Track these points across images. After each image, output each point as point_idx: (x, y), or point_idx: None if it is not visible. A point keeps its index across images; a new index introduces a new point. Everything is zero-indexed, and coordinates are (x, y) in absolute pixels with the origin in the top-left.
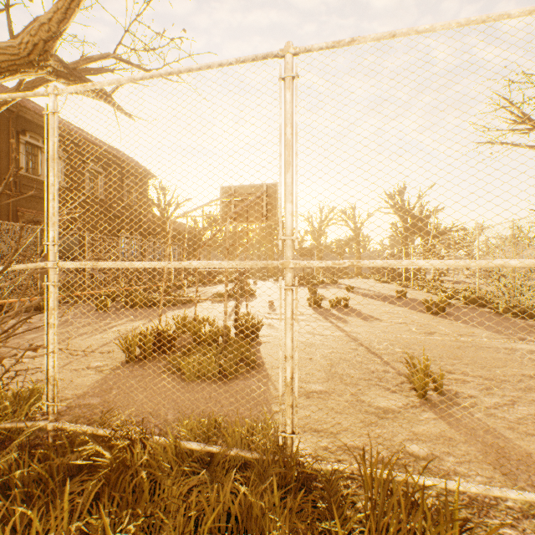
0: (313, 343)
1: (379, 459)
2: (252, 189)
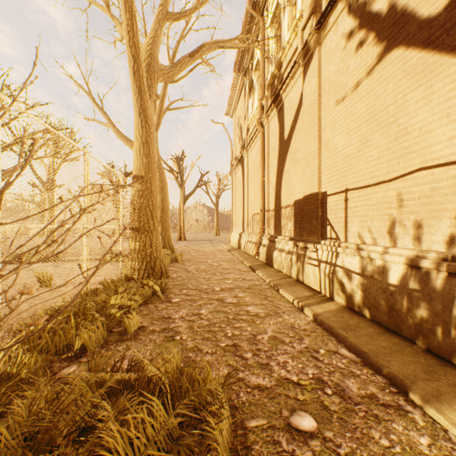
0: None
1: None
2: None
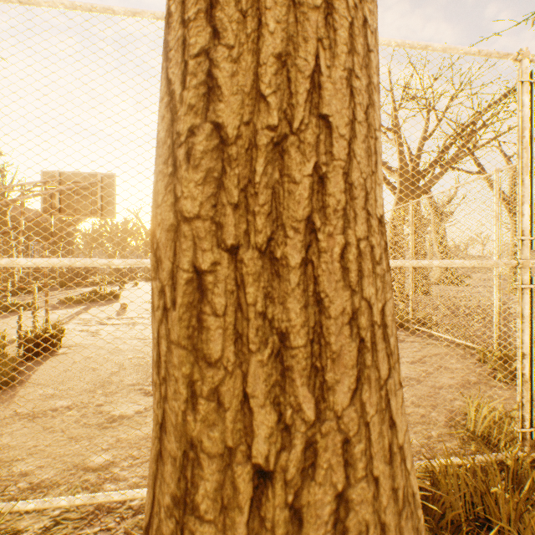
0: (121, 350)
1: (37, 483)
2: (83, 177)
